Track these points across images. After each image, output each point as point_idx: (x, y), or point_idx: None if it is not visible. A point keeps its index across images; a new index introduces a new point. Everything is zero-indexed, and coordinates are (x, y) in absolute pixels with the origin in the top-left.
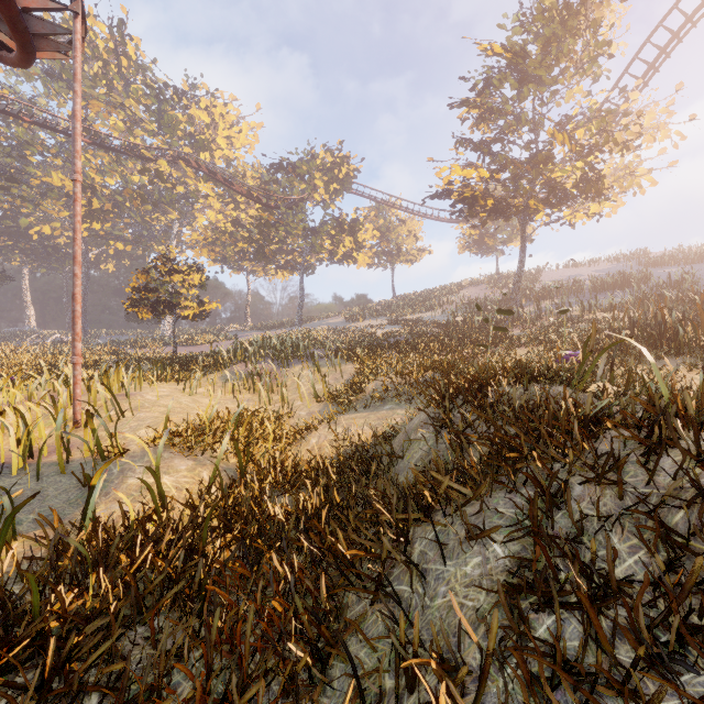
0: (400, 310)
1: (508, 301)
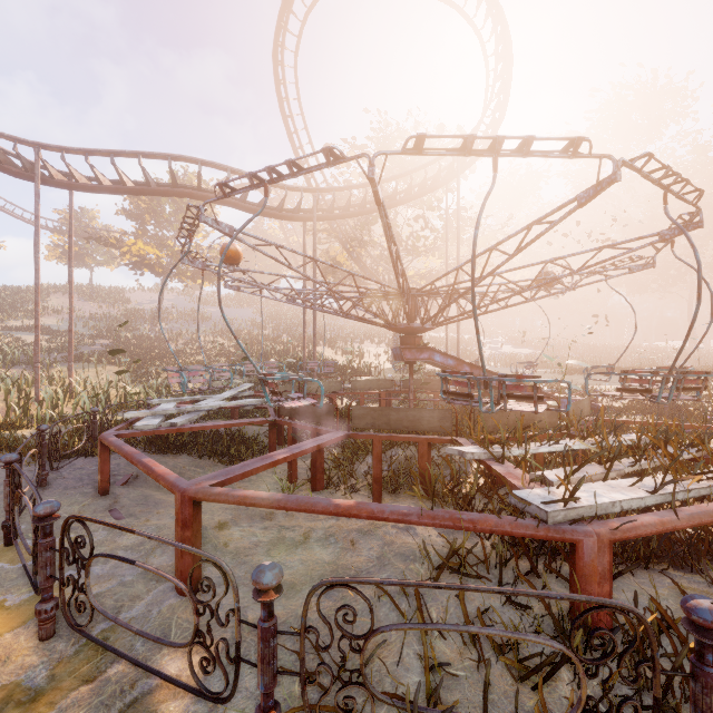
0: (0, 314)
1: (132, 321)
